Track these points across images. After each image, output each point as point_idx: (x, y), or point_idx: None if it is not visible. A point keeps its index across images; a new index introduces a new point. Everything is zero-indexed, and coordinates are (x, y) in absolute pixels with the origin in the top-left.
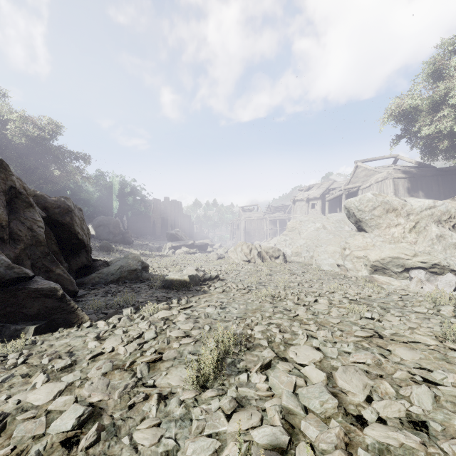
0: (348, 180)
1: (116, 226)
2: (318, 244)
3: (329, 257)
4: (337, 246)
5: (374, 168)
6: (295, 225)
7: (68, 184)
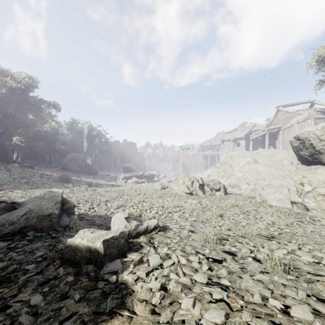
0: (267, 123)
1: (83, 160)
2: (259, 177)
3: (275, 191)
4: (283, 179)
5: (295, 111)
6: (226, 159)
7: (46, 128)
